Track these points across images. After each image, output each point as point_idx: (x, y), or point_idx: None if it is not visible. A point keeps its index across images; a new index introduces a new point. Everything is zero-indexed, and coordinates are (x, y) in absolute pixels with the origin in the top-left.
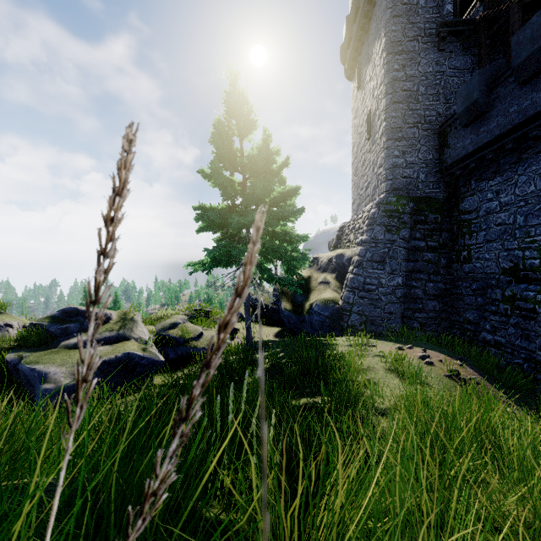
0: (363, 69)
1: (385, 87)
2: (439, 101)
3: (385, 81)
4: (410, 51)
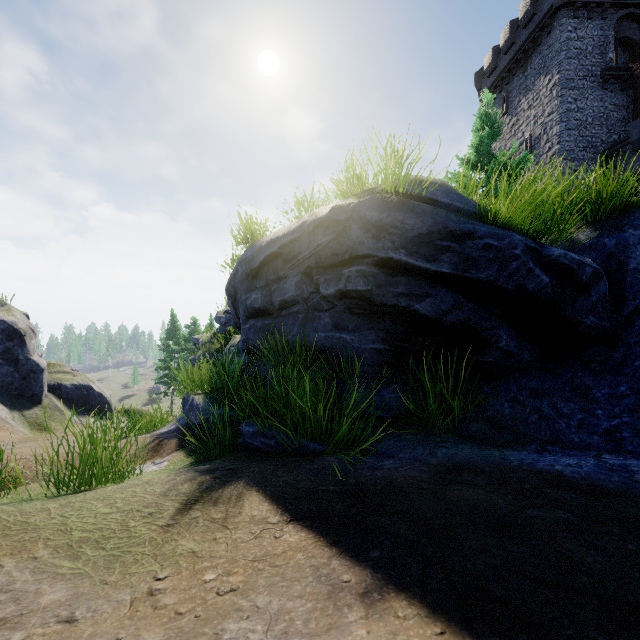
0: (513, 98)
1: (558, 116)
2: (602, 131)
3: (558, 111)
4: (580, 88)
